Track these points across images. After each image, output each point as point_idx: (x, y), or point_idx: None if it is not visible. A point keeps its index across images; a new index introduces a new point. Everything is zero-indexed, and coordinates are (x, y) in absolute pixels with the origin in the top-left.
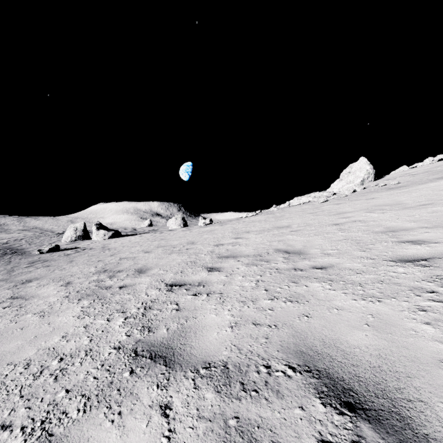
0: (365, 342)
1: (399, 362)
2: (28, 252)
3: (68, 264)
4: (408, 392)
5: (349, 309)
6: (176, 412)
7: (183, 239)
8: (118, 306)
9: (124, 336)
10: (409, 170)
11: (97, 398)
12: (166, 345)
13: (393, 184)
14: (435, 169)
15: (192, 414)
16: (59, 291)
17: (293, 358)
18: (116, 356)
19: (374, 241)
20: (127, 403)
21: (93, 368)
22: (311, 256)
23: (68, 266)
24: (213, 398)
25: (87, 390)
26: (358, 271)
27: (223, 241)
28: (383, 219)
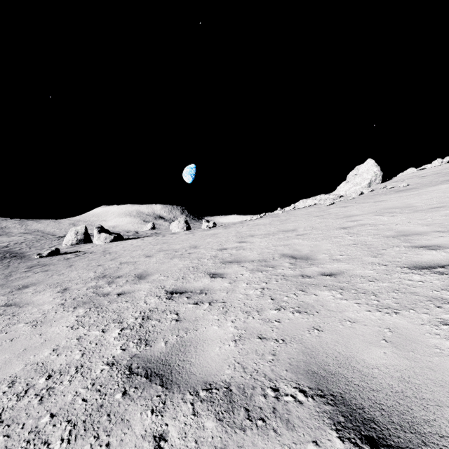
0: (384, 362)
1: (425, 386)
2: (27, 256)
3: (67, 268)
4: (439, 425)
5: (363, 322)
6: (172, 445)
7: (185, 243)
8: (115, 315)
9: (119, 349)
10: (417, 172)
11: (84, 425)
12: (163, 361)
13: (402, 186)
14: (445, 171)
15: (189, 447)
16: (55, 297)
17: (303, 379)
18: (109, 374)
19: (385, 246)
20: (117, 432)
21: (83, 388)
22: (319, 262)
23: (66, 271)
24: (214, 427)
25: (74, 415)
26: (370, 279)
27: (227, 245)
28: (394, 222)
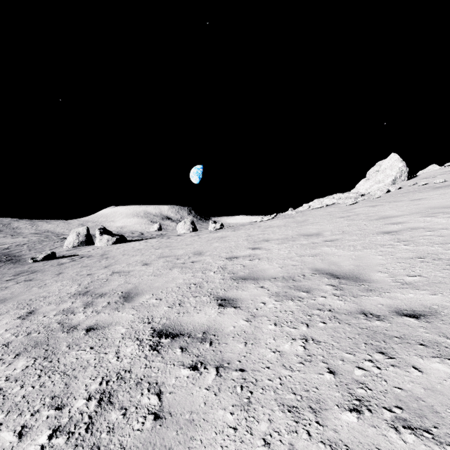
0: None
1: None
2: (23, 259)
3: (53, 277)
4: None
5: None
6: None
7: (189, 248)
8: (61, 383)
9: None
10: (448, 168)
11: None
12: None
13: (437, 182)
14: None
15: None
16: (8, 328)
17: None
18: None
19: None
20: None
21: None
22: (380, 286)
23: (51, 282)
24: None
25: None
26: None
27: (238, 252)
28: None
